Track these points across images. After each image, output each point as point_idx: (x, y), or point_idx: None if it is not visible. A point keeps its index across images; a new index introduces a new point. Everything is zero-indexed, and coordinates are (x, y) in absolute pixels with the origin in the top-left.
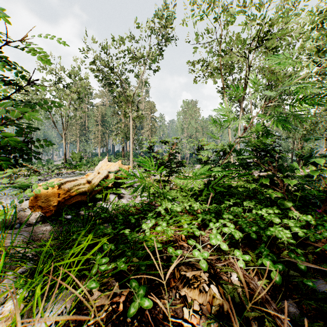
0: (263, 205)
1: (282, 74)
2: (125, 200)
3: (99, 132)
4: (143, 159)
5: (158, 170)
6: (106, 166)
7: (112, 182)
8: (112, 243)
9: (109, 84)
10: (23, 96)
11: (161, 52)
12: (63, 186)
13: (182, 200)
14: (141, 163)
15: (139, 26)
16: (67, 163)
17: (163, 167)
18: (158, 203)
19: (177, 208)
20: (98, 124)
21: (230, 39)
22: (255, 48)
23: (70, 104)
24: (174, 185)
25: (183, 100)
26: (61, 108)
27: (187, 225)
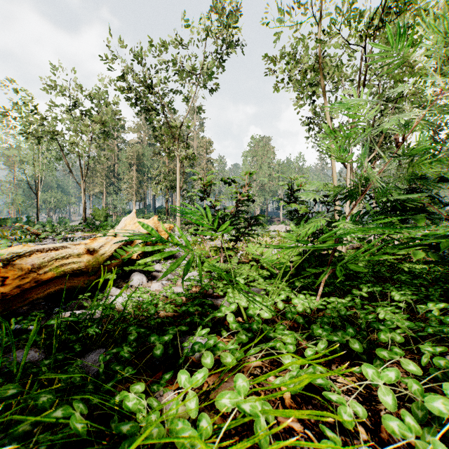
0: (433, 298)
1: (430, 66)
2: (158, 284)
3: (134, 180)
4: (190, 206)
5: (219, 229)
6: (132, 225)
7: (137, 252)
8: (97, 419)
9: (146, 110)
10: (26, 129)
11: (221, 64)
12: (22, 260)
13: (265, 287)
14: (186, 213)
15: (189, 26)
16: (86, 224)
17: (228, 223)
18: (219, 291)
19: (261, 310)
20: (133, 169)
21: (339, 9)
22: (380, 27)
23: (91, 139)
24: (244, 256)
25: (252, 136)
26: (78, 144)
27: (292, 358)
